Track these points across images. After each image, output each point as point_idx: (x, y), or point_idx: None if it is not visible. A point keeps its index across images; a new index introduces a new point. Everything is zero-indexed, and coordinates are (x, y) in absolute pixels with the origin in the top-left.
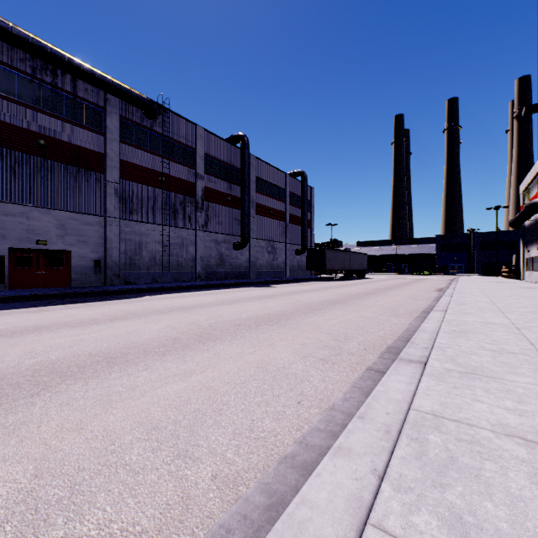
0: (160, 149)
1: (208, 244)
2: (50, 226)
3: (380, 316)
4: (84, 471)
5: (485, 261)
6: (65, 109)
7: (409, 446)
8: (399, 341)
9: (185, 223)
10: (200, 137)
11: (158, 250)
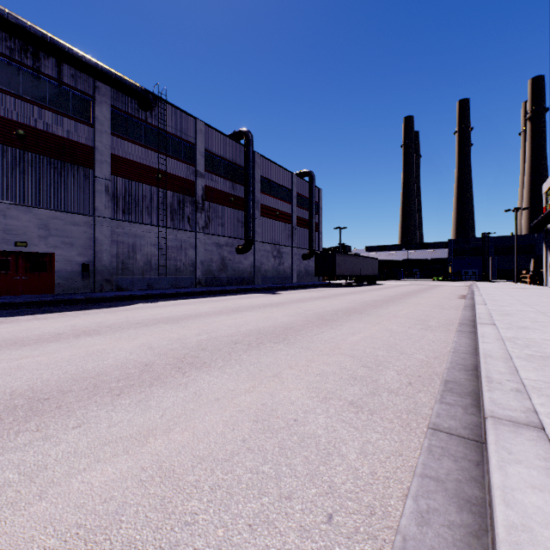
0: (156, 143)
1: (209, 247)
2: (31, 226)
3: (410, 330)
4: None
5: (501, 266)
6: (49, 97)
7: None
8: (455, 371)
9: (184, 224)
10: (200, 132)
11: (154, 253)
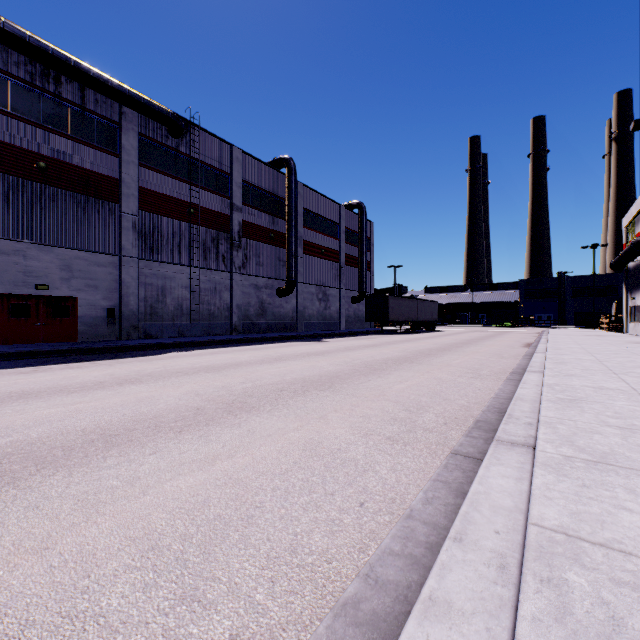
0: (187, 174)
1: (247, 289)
2: (53, 267)
3: (459, 378)
4: (33, 627)
5: (579, 310)
6: (72, 125)
7: (541, 595)
8: (489, 413)
9: (218, 264)
10: (236, 160)
11: (185, 296)
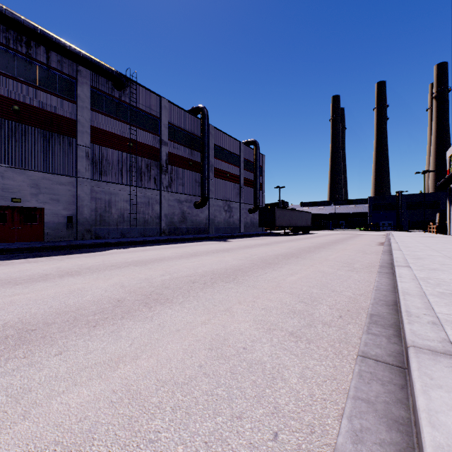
0: (128, 117)
1: (172, 203)
2: (24, 185)
3: (339, 271)
4: None
5: (412, 218)
6: (39, 78)
7: None
8: (378, 306)
9: (151, 184)
10: (164, 108)
11: (126, 208)
